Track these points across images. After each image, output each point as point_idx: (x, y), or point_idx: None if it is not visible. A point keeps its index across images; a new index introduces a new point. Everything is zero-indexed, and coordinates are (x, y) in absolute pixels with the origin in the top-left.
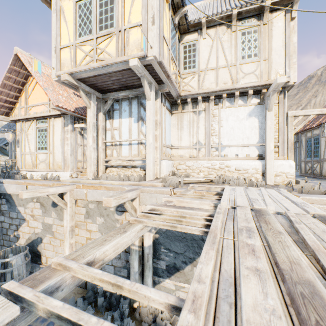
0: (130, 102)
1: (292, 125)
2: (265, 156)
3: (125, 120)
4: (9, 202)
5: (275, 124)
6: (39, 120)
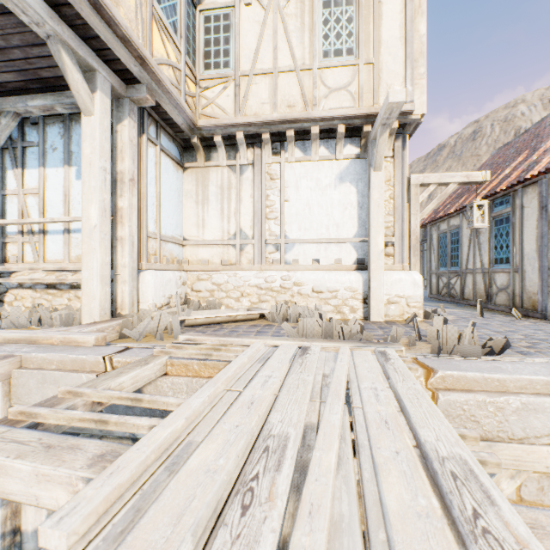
0: (66, 127)
1: (418, 201)
2: (368, 263)
3: (55, 172)
4: None
5: (388, 198)
6: None
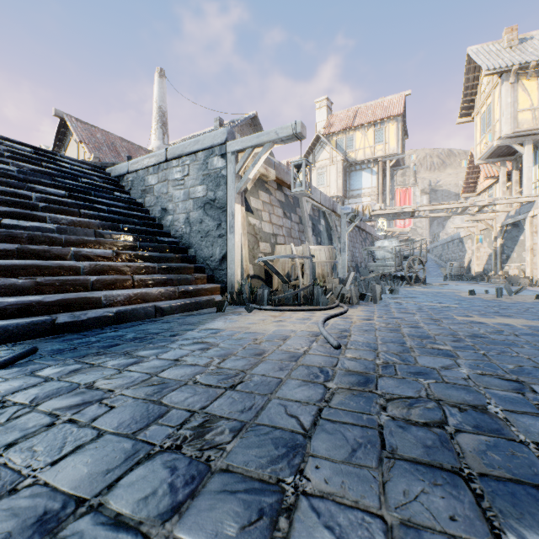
0: (534, 152)
1: None
2: None
3: (532, 169)
4: (462, 243)
5: None
6: (489, 189)
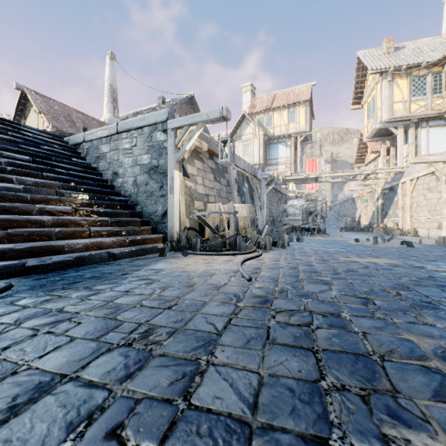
0: (405, 134)
1: None
2: None
3: (404, 146)
4: (354, 203)
5: None
6: (374, 161)
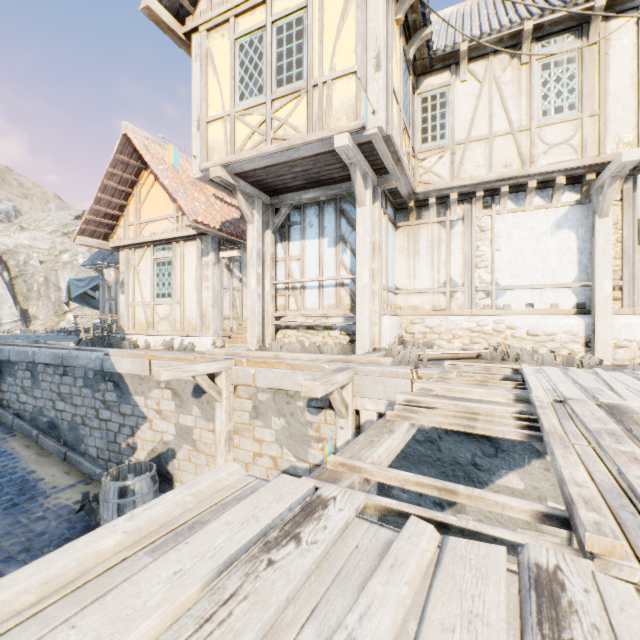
0: (320, 209)
1: None
2: (591, 308)
3: (312, 242)
4: (120, 388)
5: (615, 242)
6: (158, 247)
